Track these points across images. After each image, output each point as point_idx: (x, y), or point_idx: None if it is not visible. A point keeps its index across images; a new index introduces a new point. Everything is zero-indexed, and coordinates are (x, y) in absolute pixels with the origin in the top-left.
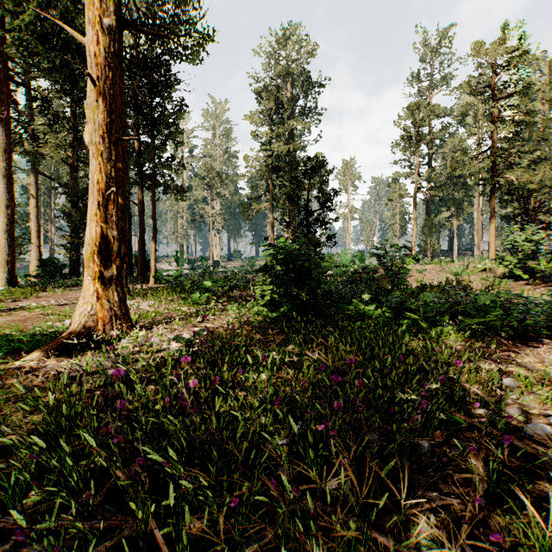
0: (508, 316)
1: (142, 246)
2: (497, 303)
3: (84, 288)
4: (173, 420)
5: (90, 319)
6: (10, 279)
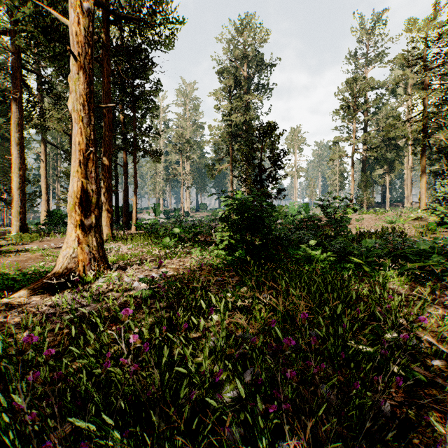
0: (444, 261)
1: (126, 199)
2: (433, 248)
3: (68, 234)
4: (119, 371)
5: (72, 261)
6: (22, 227)
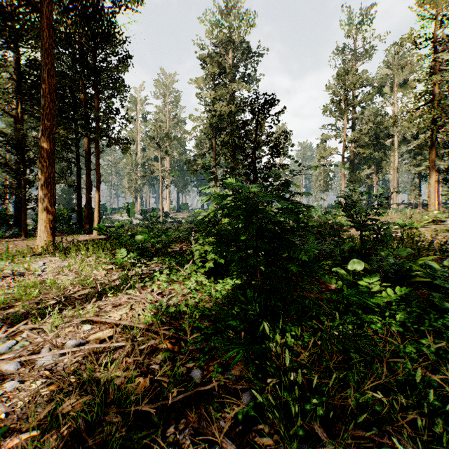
0: None
1: (89, 197)
2: None
3: None
4: None
5: None
6: None
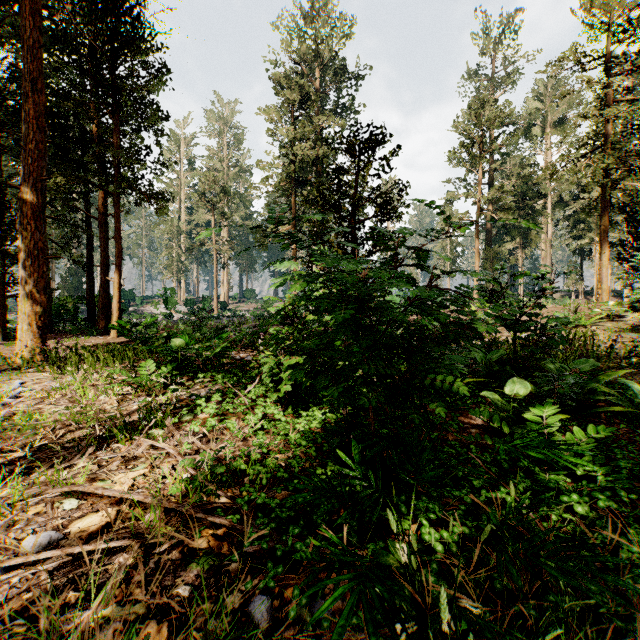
0: None
1: (105, 280)
2: None
3: None
4: None
5: None
6: None
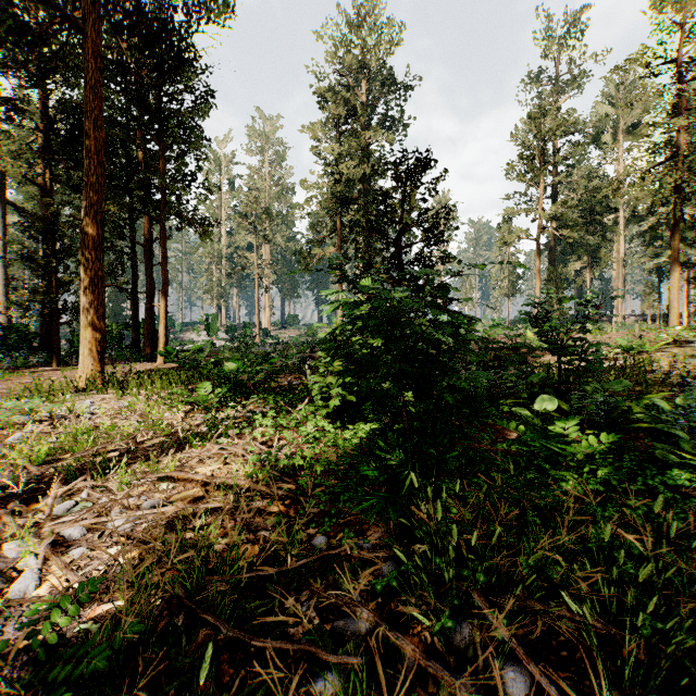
0: None
1: (150, 306)
2: None
3: None
4: None
5: None
6: None
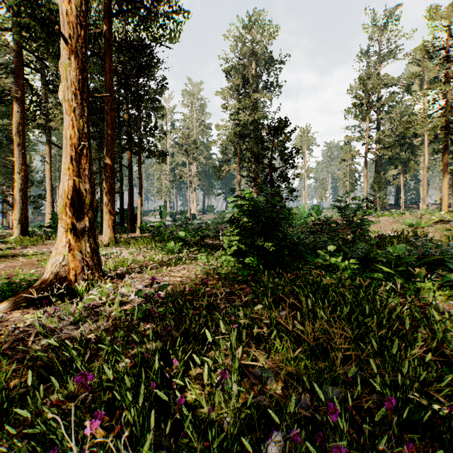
0: None
1: (131, 201)
2: None
3: (57, 239)
4: None
5: (62, 270)
6: (23, 230)
